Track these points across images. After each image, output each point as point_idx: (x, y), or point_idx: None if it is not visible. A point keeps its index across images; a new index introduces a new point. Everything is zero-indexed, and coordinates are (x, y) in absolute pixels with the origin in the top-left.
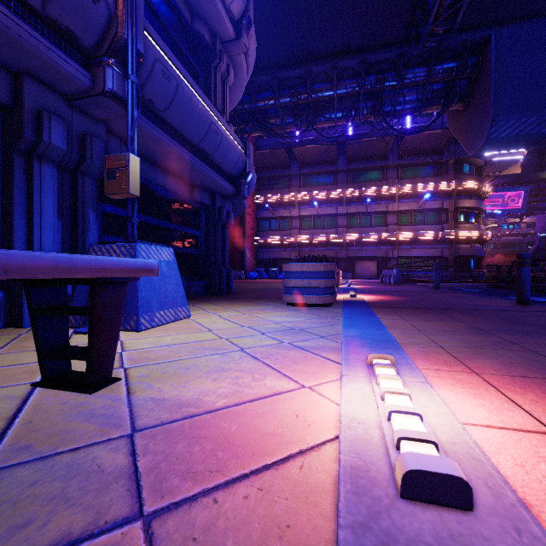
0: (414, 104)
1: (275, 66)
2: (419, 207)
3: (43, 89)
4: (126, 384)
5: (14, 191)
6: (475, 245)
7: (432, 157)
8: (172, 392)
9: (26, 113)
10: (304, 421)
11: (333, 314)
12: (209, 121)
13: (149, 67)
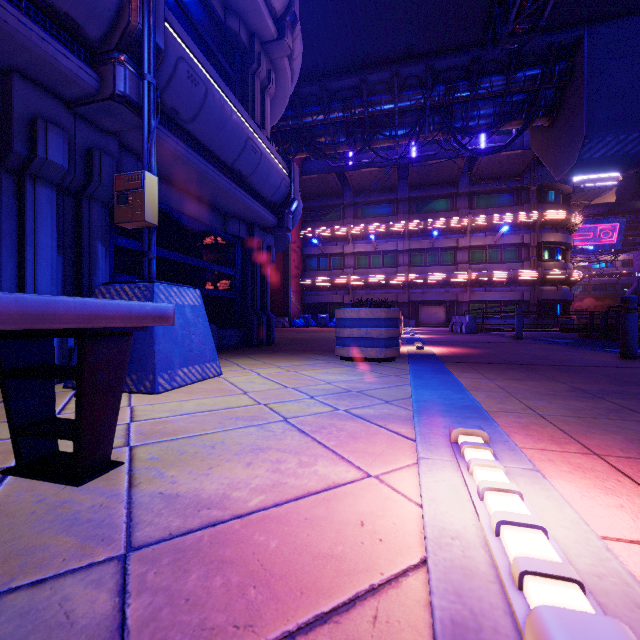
0: (490, 119)
1: (325, 75)
2: (495, 242)
3: (39, 91)
4: (129, 471)
5: (1, 218)
6: (562, 287)
7: (511, 183)
8: (190, 483)
9: (15, 121)
10: (374, 534)
11: (398, 371)
12: (245, 136)
13: (171, 67)
